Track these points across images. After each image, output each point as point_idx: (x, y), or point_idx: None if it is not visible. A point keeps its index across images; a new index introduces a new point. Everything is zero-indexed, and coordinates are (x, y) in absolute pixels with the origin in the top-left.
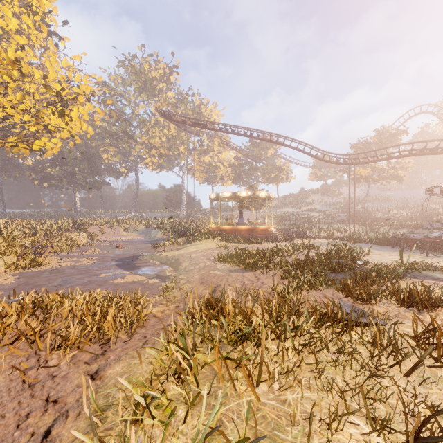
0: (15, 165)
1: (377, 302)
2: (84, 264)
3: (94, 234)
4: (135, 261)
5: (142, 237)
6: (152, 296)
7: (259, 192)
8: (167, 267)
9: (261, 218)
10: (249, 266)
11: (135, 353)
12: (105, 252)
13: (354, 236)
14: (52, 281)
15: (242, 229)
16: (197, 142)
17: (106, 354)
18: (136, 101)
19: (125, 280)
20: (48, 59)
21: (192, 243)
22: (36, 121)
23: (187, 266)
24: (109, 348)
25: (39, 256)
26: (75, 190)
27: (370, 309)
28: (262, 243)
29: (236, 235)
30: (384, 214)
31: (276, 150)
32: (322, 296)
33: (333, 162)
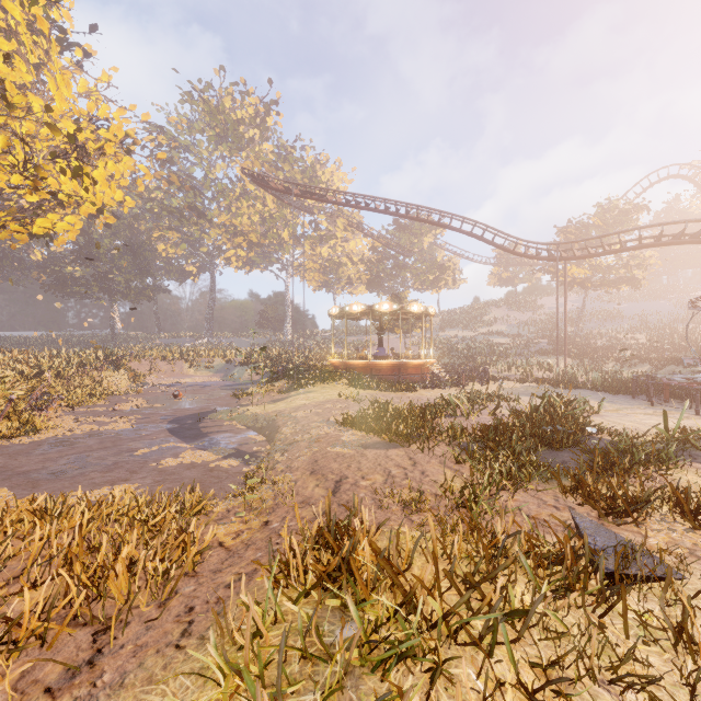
0: (15, 261)
1: (646, 520)
2: (113, 428)
3: (140, 373)
4: (201, 424)
5: (220, 378)
6: (223, 496)
7: (410, 304)
8: (256, 434)
9: (412, 346)
10: (397, 435)
11: (158, 665)
12: (154, 405)
13: (565, 377)
14: (50, 463)
15: (383, 366)
16: (310, 224)
17: (99, 662)
18: (210, 158)
19: (179, 461)
20: (51, 77)
21: (300, 391)
22: (33, 185)
23: (289, 434)
24: (108, 643)
25: (39, 414)
26: (112, 300)
27: (636, 536)
28: (416, 389)
29: (373, 376)
30: (611, 341)
31: (436, 237)
32: (537, 503)
33: (530, 256)
